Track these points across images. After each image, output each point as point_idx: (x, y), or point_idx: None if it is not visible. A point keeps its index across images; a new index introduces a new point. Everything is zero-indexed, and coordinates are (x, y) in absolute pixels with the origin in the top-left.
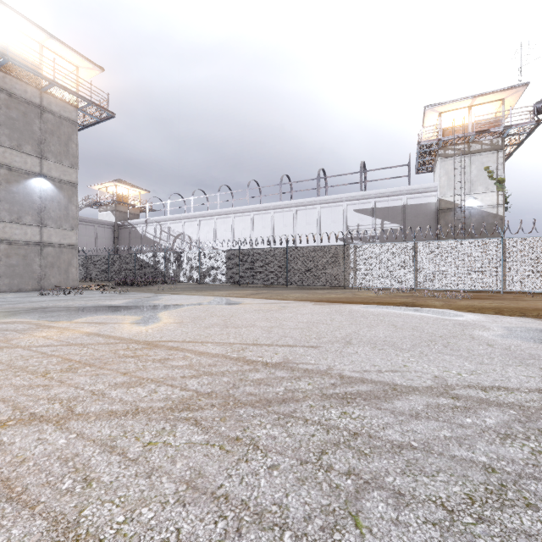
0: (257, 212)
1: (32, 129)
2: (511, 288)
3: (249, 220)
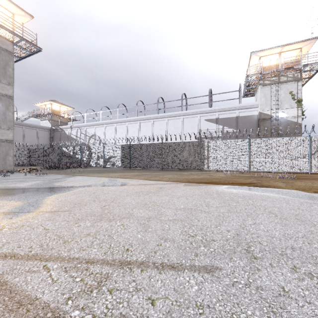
0: (143, 121)
1: None
2: (315, 170)
3: (137, 126)
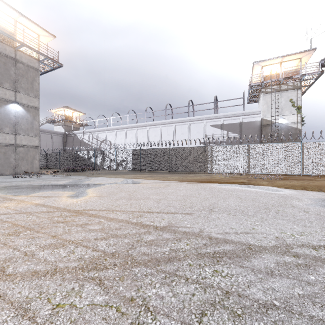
0: (151, 127)
1: (9, 73)
2: (307, 173)
3: (146, 131)
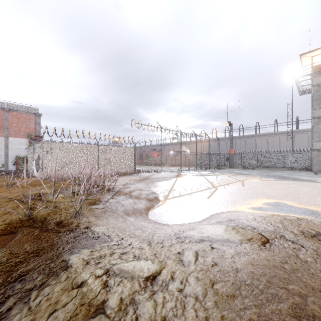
0: None
1: None
2: None
3: None
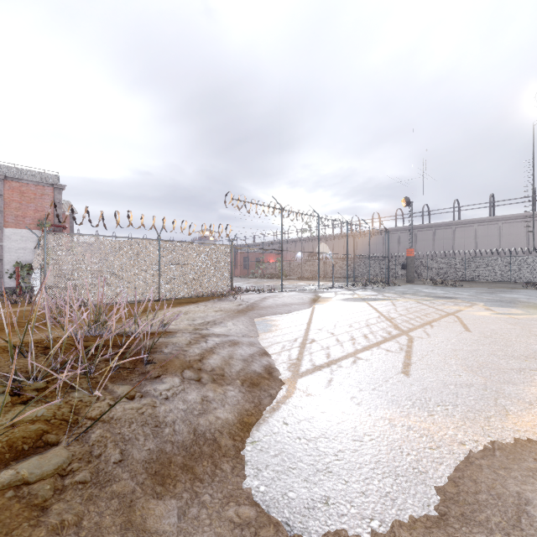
0: None
1: None
2: None
3: None
